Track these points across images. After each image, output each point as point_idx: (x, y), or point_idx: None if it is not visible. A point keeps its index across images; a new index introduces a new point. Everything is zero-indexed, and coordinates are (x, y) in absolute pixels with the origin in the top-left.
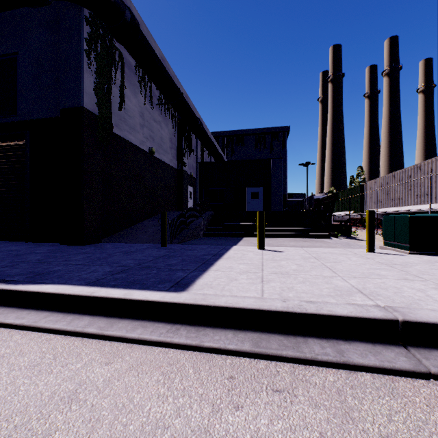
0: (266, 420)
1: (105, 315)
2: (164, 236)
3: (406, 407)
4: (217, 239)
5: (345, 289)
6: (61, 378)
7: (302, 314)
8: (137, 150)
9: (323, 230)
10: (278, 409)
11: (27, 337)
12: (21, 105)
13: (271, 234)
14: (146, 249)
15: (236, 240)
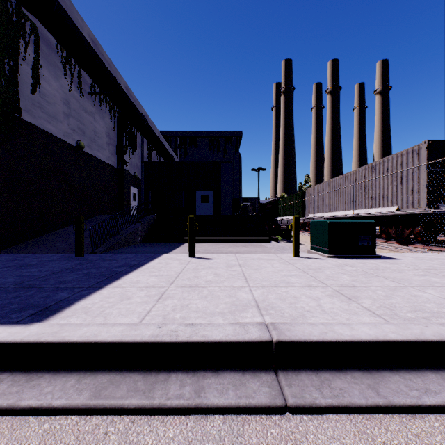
0: None
1: None
2: (80, 244)
3: None
4: (154, 246)
5: (244, 302)
6: None
7: (171, 343)
8: (60, 143)
9: (264, 235)
10: None
11: None
12: None
13: (214, 239)
14: (52, 261)
15: (174, 246)
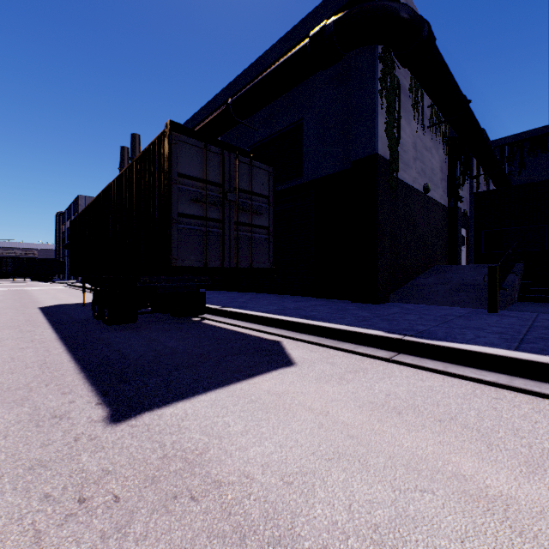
0: None
1: None
2: (494, 298)
3: None
4: None
5: None
6: None
7: None
8: (410, 191)
9: None
10: None
11: (519, 396)
12: (306, 166)
13: None
14: (474, 314)
15: None
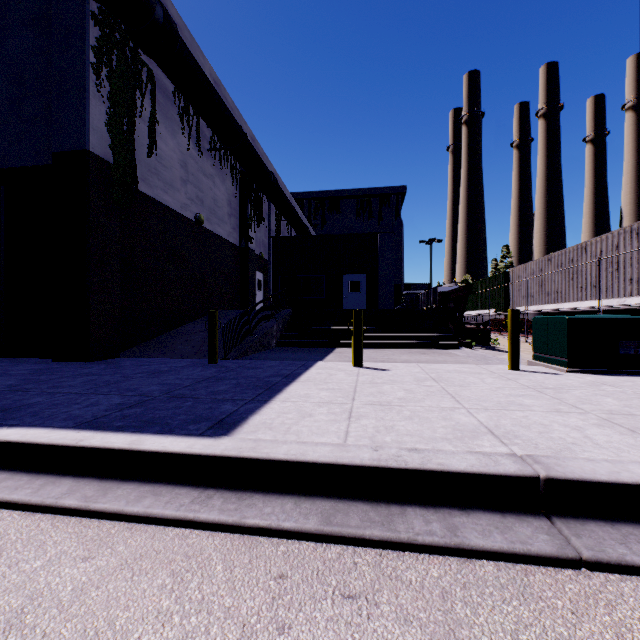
0: None
1: (99, 477)
2: (214, 347)
3: (541, 617)
4: (296, 352)
5: (469, 428)
6: (2, 587)
7: (400, 470)
8: (177, 218)
9: (450, 338)
10: (346, 629)
11: None
12: None
13: (376, 343)
14: (184, 367)
15: (324, 352)
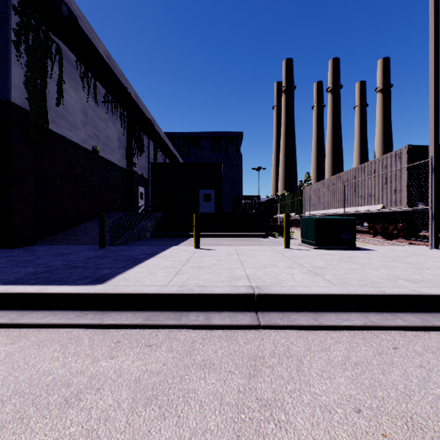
0: (130, 362)
1: (19, 309)
2: (103, 237)
3: (231, 345)
4: (162, 240)
5: (238, 276)
6: None
7: (190, 295)
8: (79, 149)
9: (262, 231)
10: (143, 355)
11: None
12: None
13: (216, 234)
14: (82, 251)
15: (181, 241)
